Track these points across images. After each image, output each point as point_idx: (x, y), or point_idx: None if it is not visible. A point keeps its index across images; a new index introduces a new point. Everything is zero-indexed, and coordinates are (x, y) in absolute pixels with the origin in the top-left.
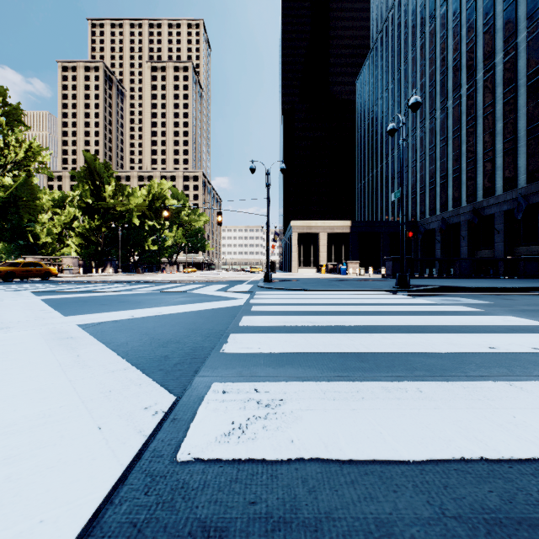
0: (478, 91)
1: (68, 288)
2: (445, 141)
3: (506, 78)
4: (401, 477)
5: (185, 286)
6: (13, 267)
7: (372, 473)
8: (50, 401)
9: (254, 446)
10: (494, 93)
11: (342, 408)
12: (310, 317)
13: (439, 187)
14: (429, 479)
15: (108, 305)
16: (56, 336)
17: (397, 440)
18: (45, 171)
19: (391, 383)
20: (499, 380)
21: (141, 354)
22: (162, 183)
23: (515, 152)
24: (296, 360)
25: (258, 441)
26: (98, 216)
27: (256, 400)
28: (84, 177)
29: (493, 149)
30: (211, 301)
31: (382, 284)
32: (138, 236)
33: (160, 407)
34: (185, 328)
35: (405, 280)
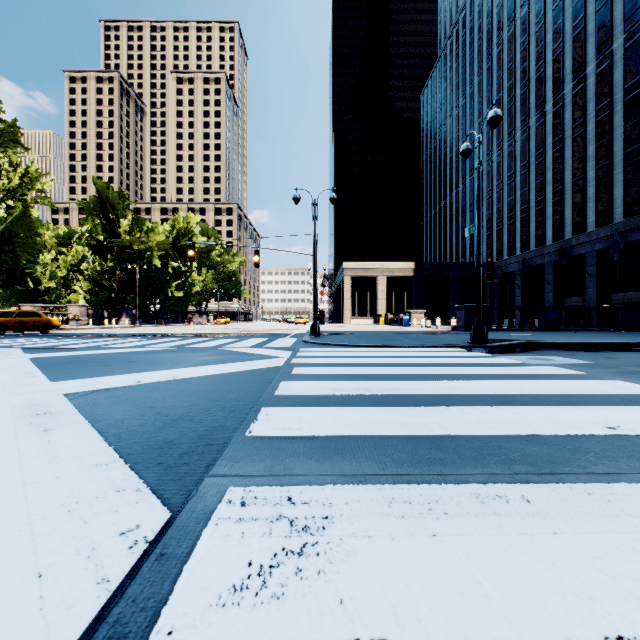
0: (566, 107)
1: (69, 343)
2: (526, 167)
3: (599, 92)
4: None
5: (214, 341)
6: (5, 317)
7: None
8: None
9: (280, 614)
10: (585, 109)
11: (416, 534)
12: (366, 382)
13: (519, 222)
14: None
15: (112, 366)
16: (29, 411)
17: (509, 600)
18: (44, 201)
19: (483, 487)
20: (634, 480)
21: (138, 438)
22: (188, 216)
23: (610, 181)
24: (349, 447)
25: (287, 603)
26: (111, 255)
27: (289, 518)
28: (94, 209)
29: (584, 177)
30: (243, 360)
31: (454, 338)
32: (160, 280)
33: (144, 532)
34: (205, 398)
35: (482, 333)
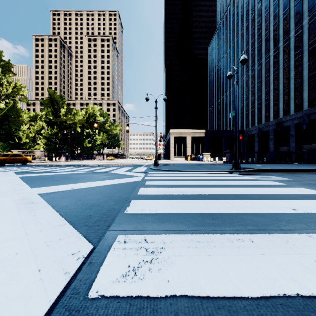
0: (280, 53)
1: (37, 169)
2: (260, 82)
3: (296, 46)
4: (243, 311)
5: (107, 168)
6: (5, 157)
7: (223, 307)
8: (10, 249)
9: (142, 285)
10: (289, 54)
11: (201, 254)
12: (181, 188)
13: (257, 109)
14: (263, 312)
15: (59, 180)
16: (23, 201)
17: (239, 280)
18: (24, 100)
19: (232, 235)
20: (302, 232)
21: (75, 214)
22: (94, 107)
23: (302, 89)
24: (172, 218)
25: (145, 281)
26: (56, 126)
27: (145, 248)
28: (48, 103)
29: (289, 87)
30: (122, 178)
31: (224, 167)
32: (80, 138)
33: (82, 253)
34: (104, 195)
35: (237, 164)
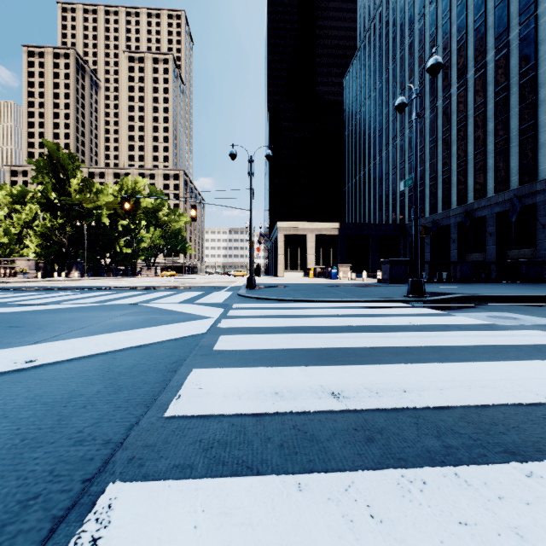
0: (469, 90)
1: None
2: (434, 141)
3: (498, 77)
4: None
5: (145, 295)
6: None
7: None
8: None
9: None
10: (486, 91)
11: None
12: (324, 369)
13: (428, 189)
14: None
15: None
16: None
17: None
18: None
19: None
20: None
21: None
22: (136, 178)
23: (508, 153)
24: None
25: None
26: (61, 213)
27: None
28: (45, 169)
29: (485, 149)
30: (161, 322)
31: (388, 291)
32: (108, 236)
33: None
34: (19, 430)
35: (420, 286)
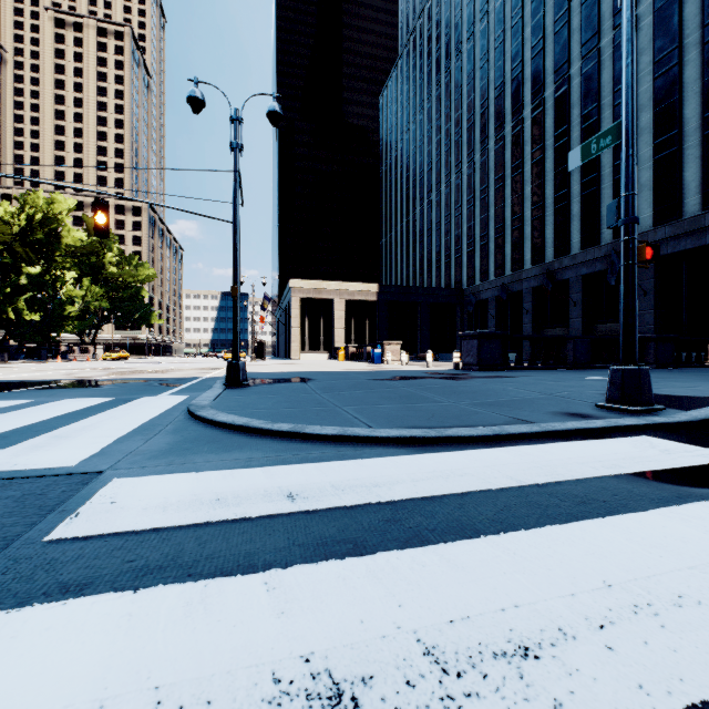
0: (547, 113)
1: None
2: (501, 180)
3: (586, 96)
4: None
5: None
6: None
7: None
8: None
9: None
10: (569, 115)
11: None
12: None
13: (493, 243)
14: None
15: None
16: None
17: None
18: None
19: None
20: None
21: None
22: (54, 198)
23: (598, 196)
24: None
25: None
26: None
27: None
28: None
29: (568, 191)
30: None
31: (532, 391)
32: None
33: None
34: None
35: (645, 385)
